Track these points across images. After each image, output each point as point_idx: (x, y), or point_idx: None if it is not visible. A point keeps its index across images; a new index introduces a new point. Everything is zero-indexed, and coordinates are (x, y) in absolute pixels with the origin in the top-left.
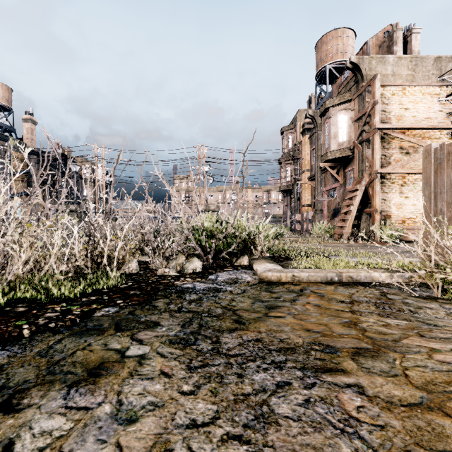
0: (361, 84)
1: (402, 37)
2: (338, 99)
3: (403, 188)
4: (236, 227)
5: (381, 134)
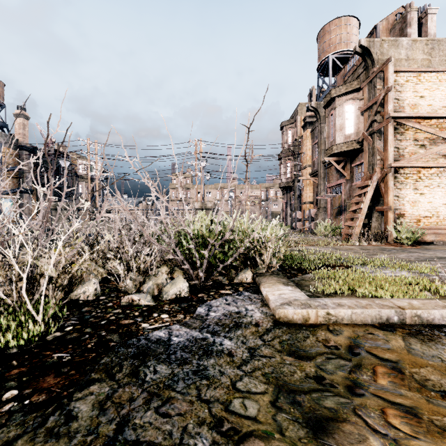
0: (371, 70)
1: (416, 17)
2: (345, 88)
3: (418, 183)
4: (235, 230)
5: (394, 124)
